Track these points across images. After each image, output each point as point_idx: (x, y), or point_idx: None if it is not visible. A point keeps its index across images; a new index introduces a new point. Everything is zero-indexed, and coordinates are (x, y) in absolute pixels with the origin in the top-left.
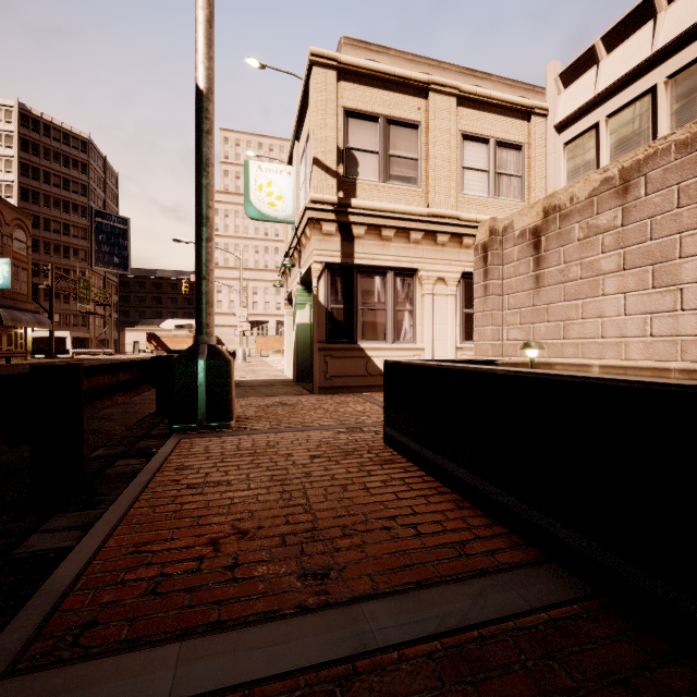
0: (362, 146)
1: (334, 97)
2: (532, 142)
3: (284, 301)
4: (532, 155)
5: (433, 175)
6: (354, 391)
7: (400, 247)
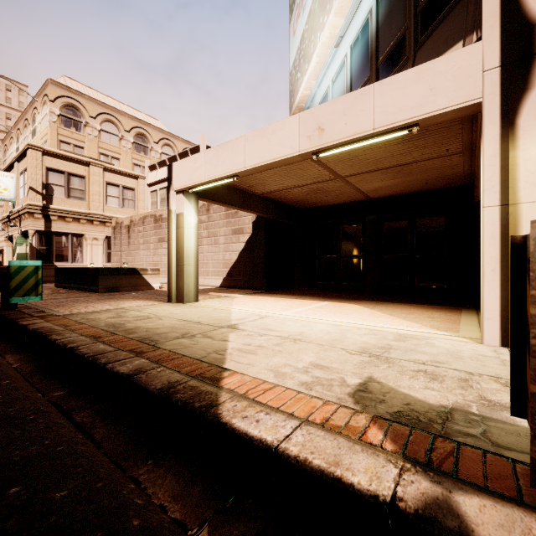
0: (56, 183)
1: (41, 162)
2: (139, 188)
3: (5, 238)
4: (139, 193)
5: (92, 198)
6: (52, 282)
7: (75, 225)
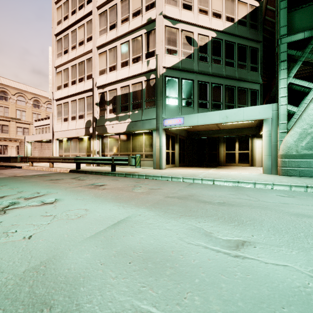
0: None
1: None
2: (30, 128)
3: None
4: (30, 129)
5: (11, 132)
6: None
7: (5, 142)
